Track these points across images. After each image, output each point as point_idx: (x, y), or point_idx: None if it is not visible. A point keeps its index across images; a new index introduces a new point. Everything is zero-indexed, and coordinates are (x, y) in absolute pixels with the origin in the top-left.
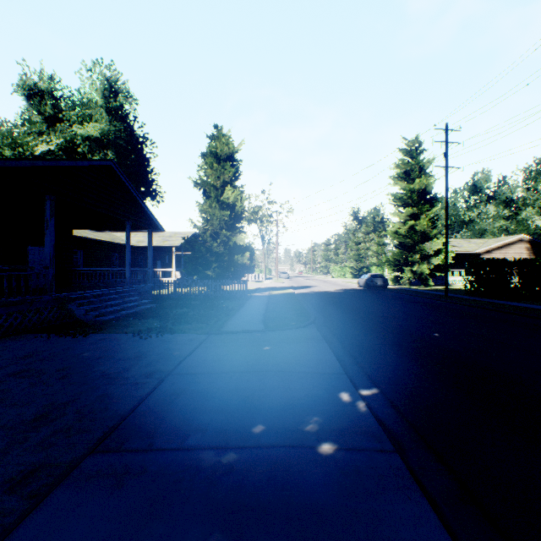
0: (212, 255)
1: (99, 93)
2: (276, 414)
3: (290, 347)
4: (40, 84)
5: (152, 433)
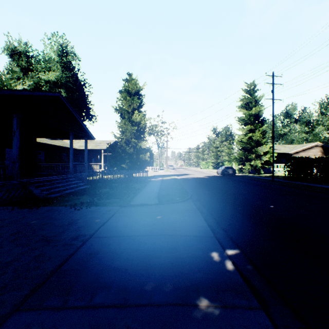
0: (126, 155)
1: (55, 53)
2: (166, 273)
3: (175, 216)
4: (18, 47)
5: (68, 290)
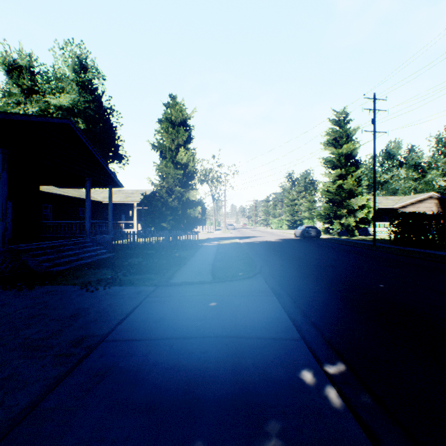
0: (168, 209)
1: (70, 69)
2: (224, 418)
3: (238, 302)
4: (18, 60)
5: None
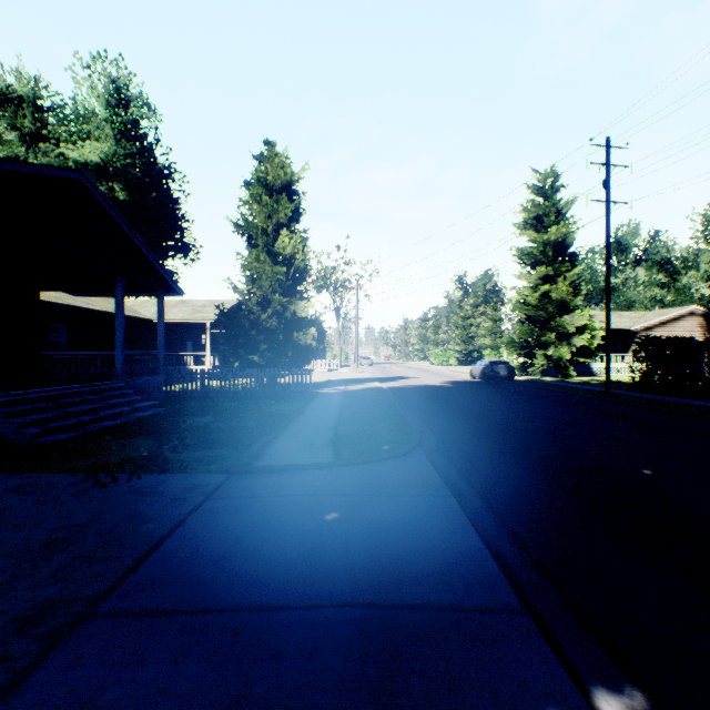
0: (261, 332)
1: (102, 101)
2: None
3: (383, 512)
4: (16, 87)
5: None
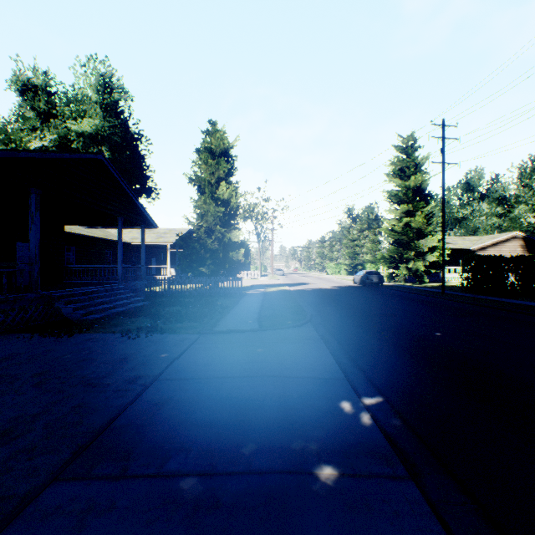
0: (207, 252)
1: (93, 89)
2: (271, 429)
3: (286, 349)
4: (33, 79)
5: (128, 453)
